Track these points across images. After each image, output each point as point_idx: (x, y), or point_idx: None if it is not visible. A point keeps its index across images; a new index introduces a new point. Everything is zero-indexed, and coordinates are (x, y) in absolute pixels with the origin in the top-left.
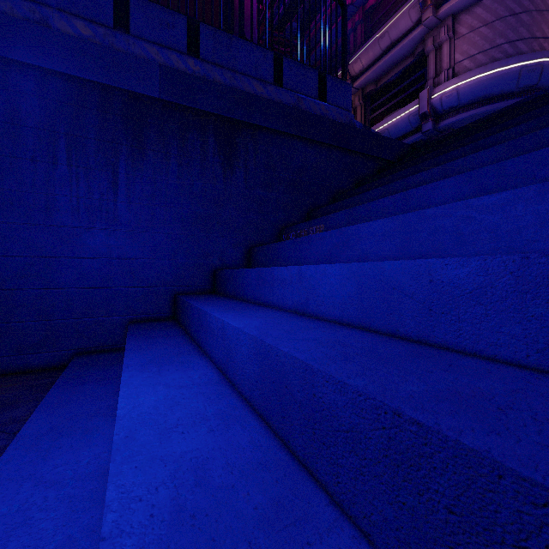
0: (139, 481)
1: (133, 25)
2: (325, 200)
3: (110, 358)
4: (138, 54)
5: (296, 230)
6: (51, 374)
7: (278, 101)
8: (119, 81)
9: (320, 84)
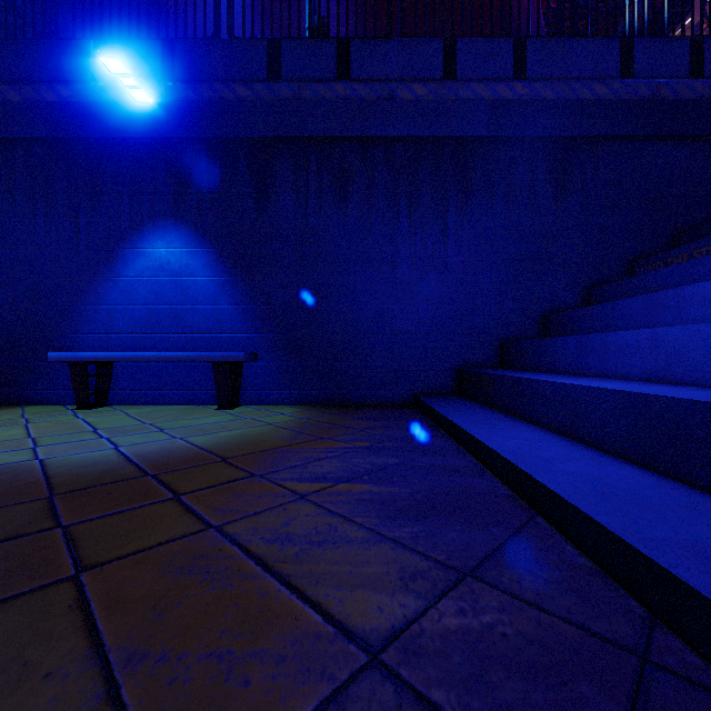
0: (687, 396)
1: (460, 69)
2: (702, 216)
3: (450, 398)
4: (466, 97)
5: (664, 258)
6: (401, 408)
7: (627, 98)
8: (450, 130)
9: (691, 55)
